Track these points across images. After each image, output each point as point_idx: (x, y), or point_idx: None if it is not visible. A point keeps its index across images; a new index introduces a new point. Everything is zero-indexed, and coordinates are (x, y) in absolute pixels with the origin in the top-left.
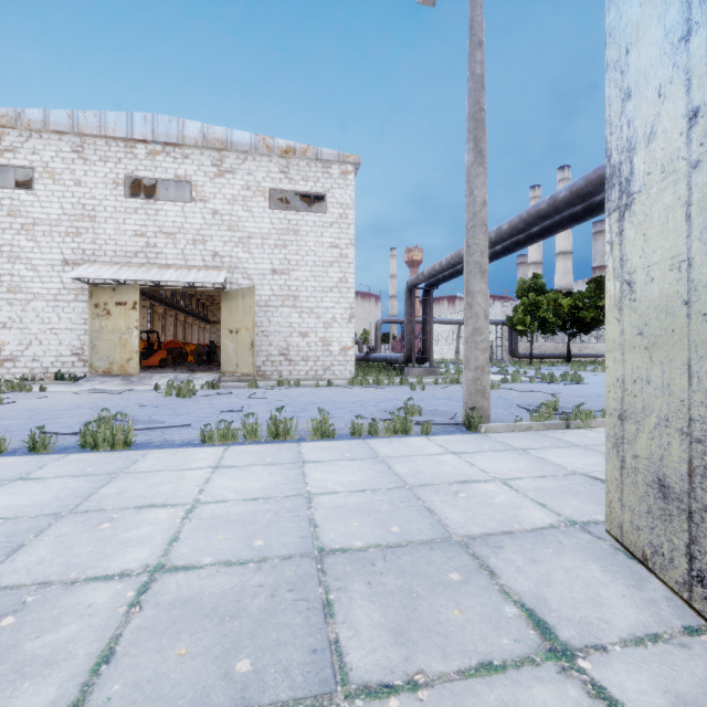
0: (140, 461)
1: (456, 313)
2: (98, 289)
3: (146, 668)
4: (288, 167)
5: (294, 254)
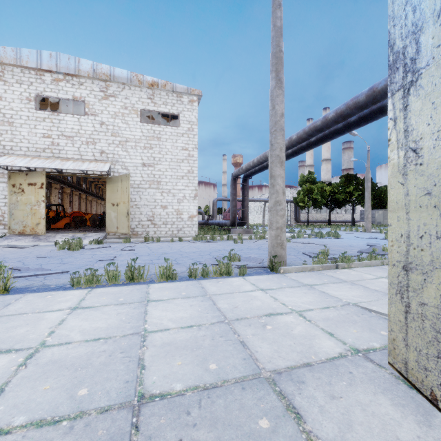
0: (11, 304)
1: (263, 195)
2: (15, 174)
3: None
4: (154, 95)
5: (157, 153)
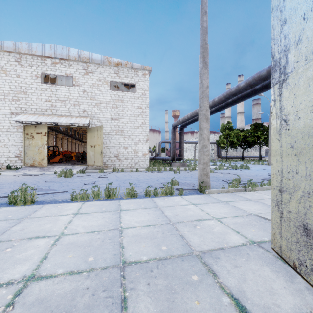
0: (38, 211)
1: (194, 138)
2: (28, 126)
3: None
4: (118, 71)
5: (121, 111)
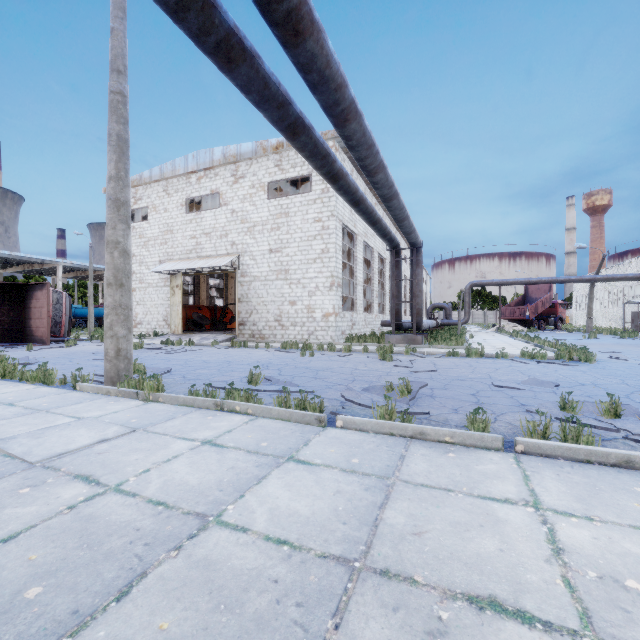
0: None
1: (612, 267)
2: (172, 278)
3: None
4: (281, 160)
5: (285, 234)
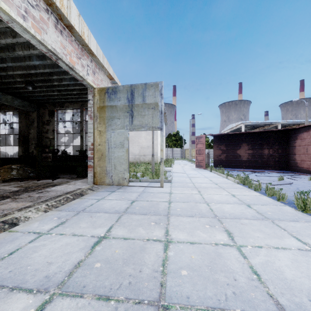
0: (296, 222)
1: None
2: None
3: (116, 245)
4: None
5: None
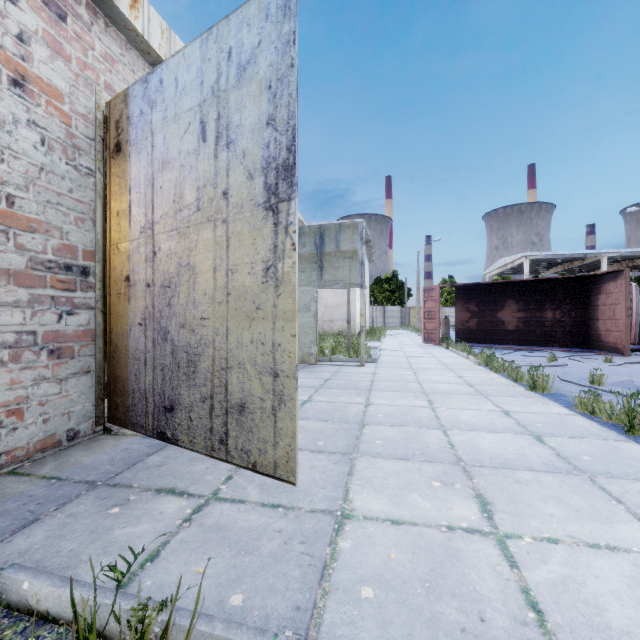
0: (512, 397)
1: None
2: None
3: (321, 404)
4: None
5: None
